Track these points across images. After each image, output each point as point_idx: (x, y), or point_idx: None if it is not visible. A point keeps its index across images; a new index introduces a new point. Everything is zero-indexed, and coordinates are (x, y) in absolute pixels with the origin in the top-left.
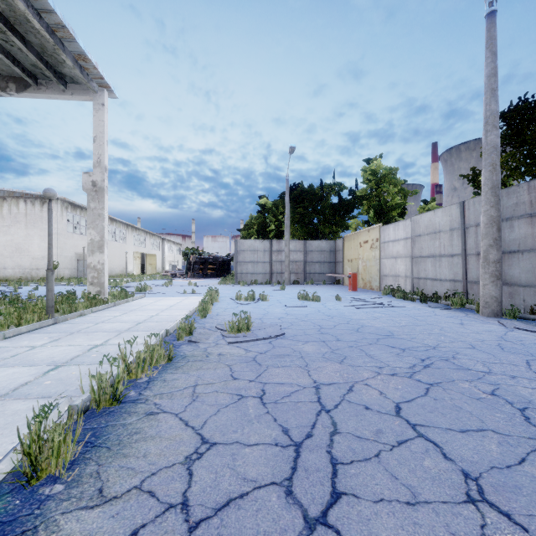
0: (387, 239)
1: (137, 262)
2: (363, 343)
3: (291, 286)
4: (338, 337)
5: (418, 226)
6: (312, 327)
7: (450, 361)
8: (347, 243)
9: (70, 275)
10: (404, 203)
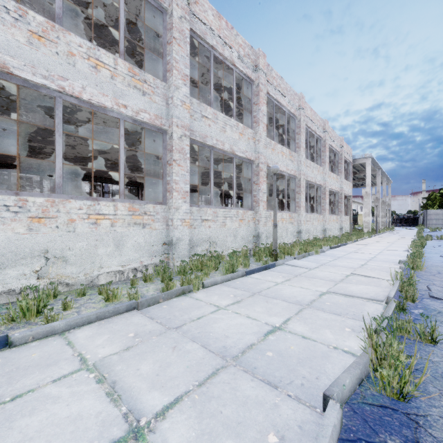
0: None
1: None
2: None
3: None
4: None
5: None
6: None
7: None
8: None
9: None
10: None
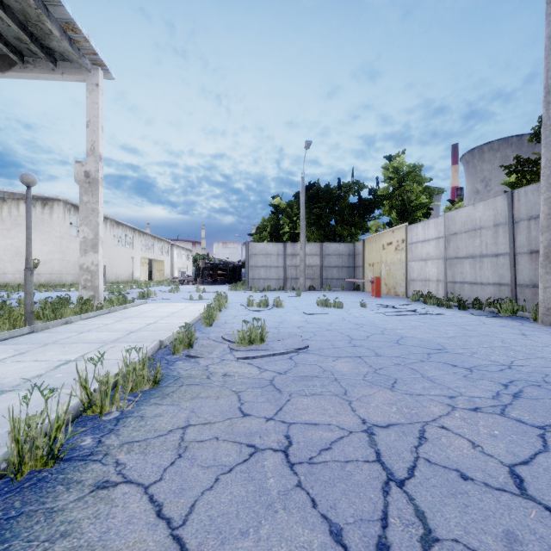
0: (415, 240)
1: (145, 268)
2: (411, 360)
3: (307, 292)
4: (377, 351)
5: (453, 223)
6: (341, 337)
7: (544, 387)
8: (368, 245)
9: (73, 281)
10: (430, 202)
